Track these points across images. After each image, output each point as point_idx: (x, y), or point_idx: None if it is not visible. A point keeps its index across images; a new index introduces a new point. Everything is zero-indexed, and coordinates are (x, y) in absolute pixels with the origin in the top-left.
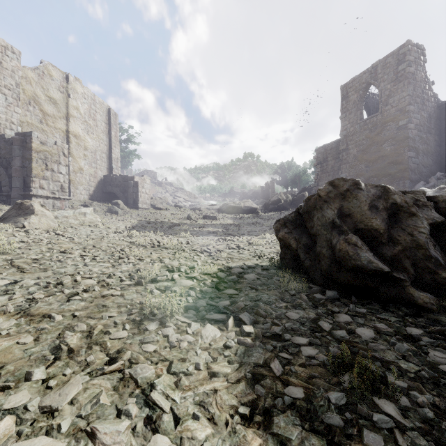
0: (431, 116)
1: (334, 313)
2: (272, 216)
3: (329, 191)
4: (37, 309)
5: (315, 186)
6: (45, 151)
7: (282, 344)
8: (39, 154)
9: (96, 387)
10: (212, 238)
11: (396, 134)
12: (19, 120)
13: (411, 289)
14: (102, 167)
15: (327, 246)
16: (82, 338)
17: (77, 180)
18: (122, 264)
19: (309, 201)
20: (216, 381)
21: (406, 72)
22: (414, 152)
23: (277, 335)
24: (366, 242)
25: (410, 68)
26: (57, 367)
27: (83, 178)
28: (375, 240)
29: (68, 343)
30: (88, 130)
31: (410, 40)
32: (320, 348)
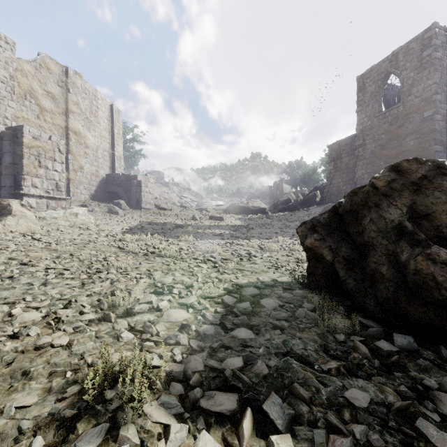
0: None
1: (427, 388)
2: (283, 216)
3: (392, 180)
4: None
5: (328, 185)
6: (38, 147)
7: None
8: (31, 150)
9: None
10: (218, 242)
11: (420, 126)
12: (14, 115)
13: None
14: (105, 166)
15: (388, 262)
16: None
17: (77, 179)
18: (95, 282)
19: (355, 195)
20: None
21: (432, 57)
22: (442, 146)
23: None
24: None
25: (437, 53)
26: None
27: (83, 176)
28: None
29: None
30: (89, 127)
31: (436, 22)
32: None
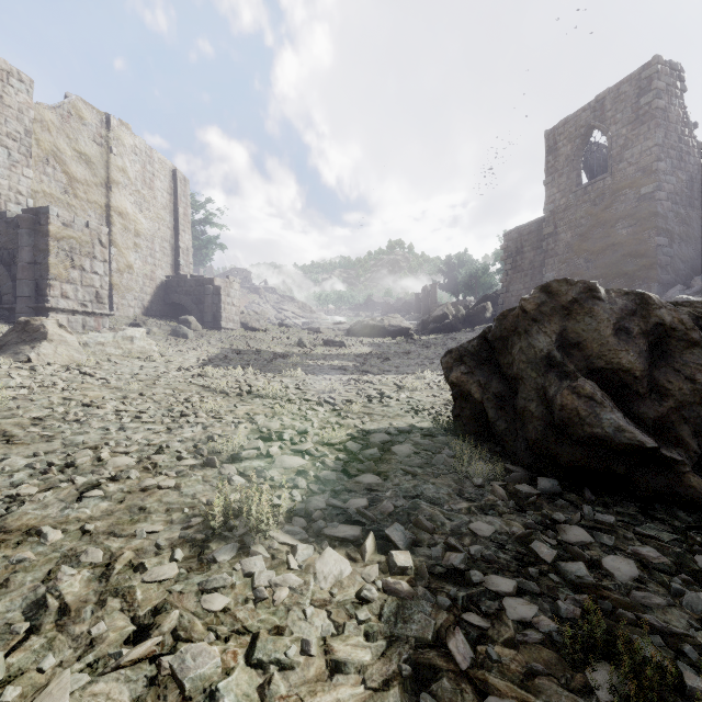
0: (693, 179)
1: (556, 523)
2: (435, 341)
3: (542, 303)
4: (20, 518)
5: (503, 293)
6: (71, 238)
7: (467, 592)
8: (60, 242)
9: (100, 701)
10: (337, 378)
11: (635, 208)
12: (31, 188)
13: (694, 479)
14: (164, 264)
15: (537, 398)
16: (91, 580)
17: (124, 285)
18: (184, 426)
19: (505, 319)
20: (342, 684)
21: (653, 107)
22: (667, 238)
23: (455, 572)
24: (608, 393)
25: (660, 101)
26: (30, 651)
27: (133, 280)
28: (625, 390)
29: (63, 593)
30: (141, 205)
31: (659, 56)
32: (541, 602)
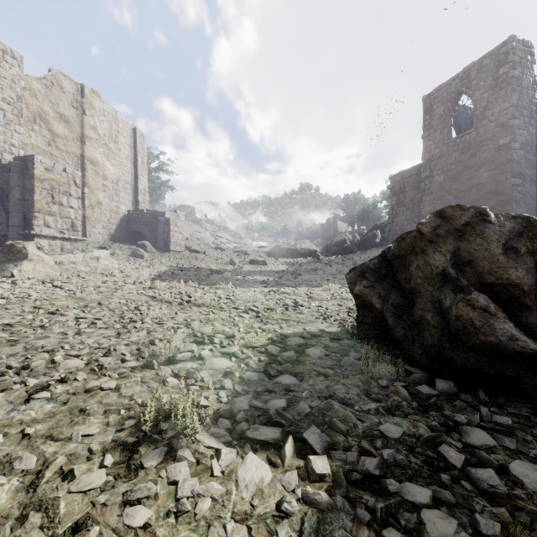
0: None
1: (458, 424)
2: (336, 260)
3: (437, 226)
4: None
5: (389, 223)
6: (51, 180)
7: (385, 503)
8: (43, 183)
9: None
10: (260, 290)
11: (495, 156)
12: (22, 142)
13: None
14: (126, 201)
15: (433, 309)
16: (19, 490)
17: (95, 217)
18: (131, 331)
19: (403, 240)
20: None
21: (509, 76)
22: (520, 179)
23: (371, 478)
24: (498, 305)
25: (515, 71)
26: None
27: (102, 213)
28: (514, 302)
29: None
30: (108, 155)
31: (514, 36)
32: (458, 514)
